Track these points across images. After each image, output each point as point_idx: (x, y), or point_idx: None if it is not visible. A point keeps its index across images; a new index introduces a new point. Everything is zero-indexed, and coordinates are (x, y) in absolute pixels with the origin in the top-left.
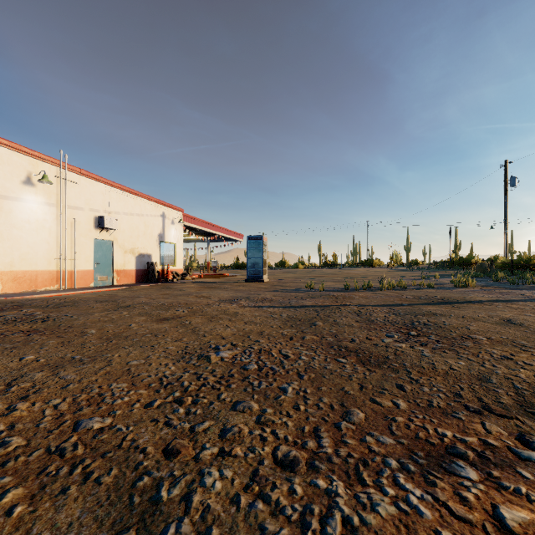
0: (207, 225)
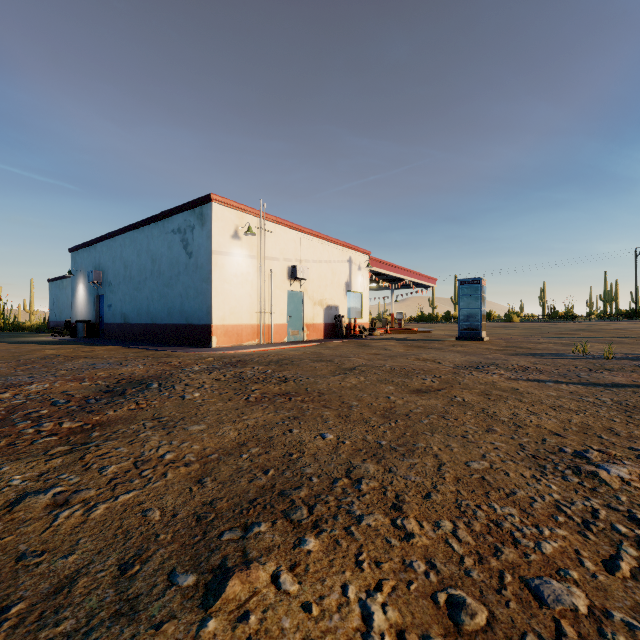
0: (395, 269)
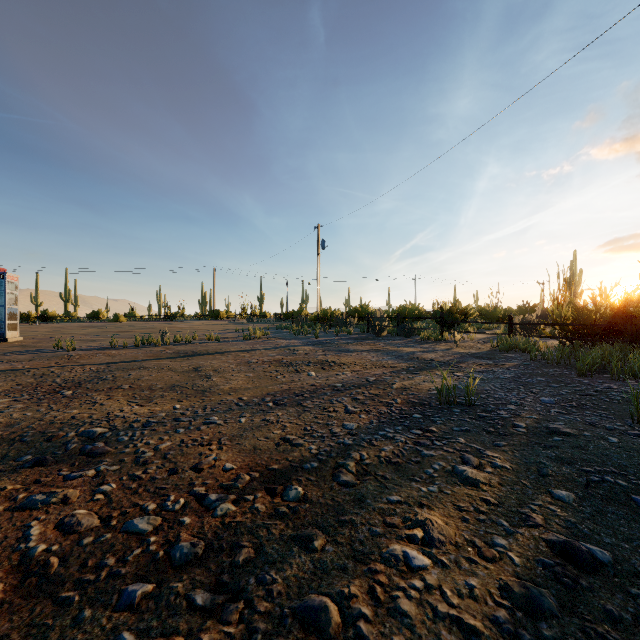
0: None
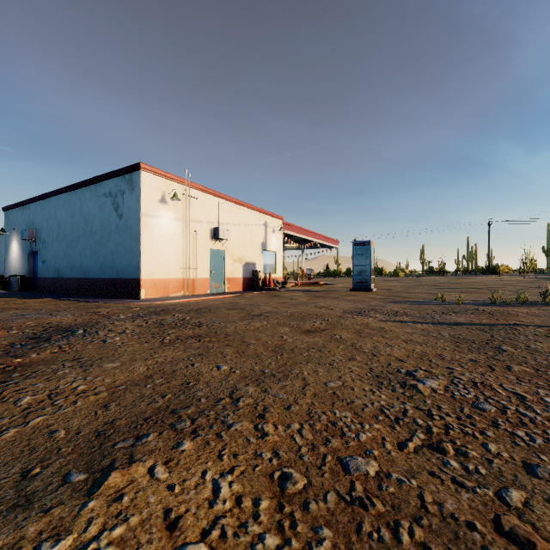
0: (304, 232)
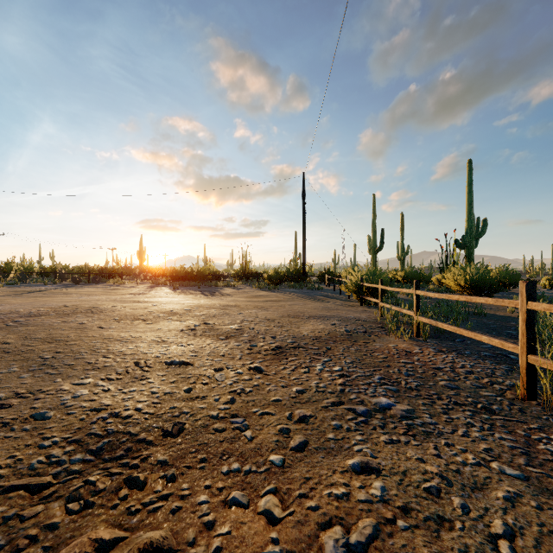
0: None
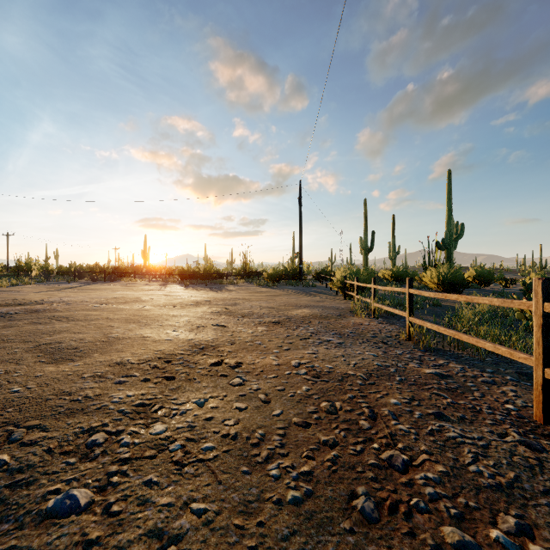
0: None
